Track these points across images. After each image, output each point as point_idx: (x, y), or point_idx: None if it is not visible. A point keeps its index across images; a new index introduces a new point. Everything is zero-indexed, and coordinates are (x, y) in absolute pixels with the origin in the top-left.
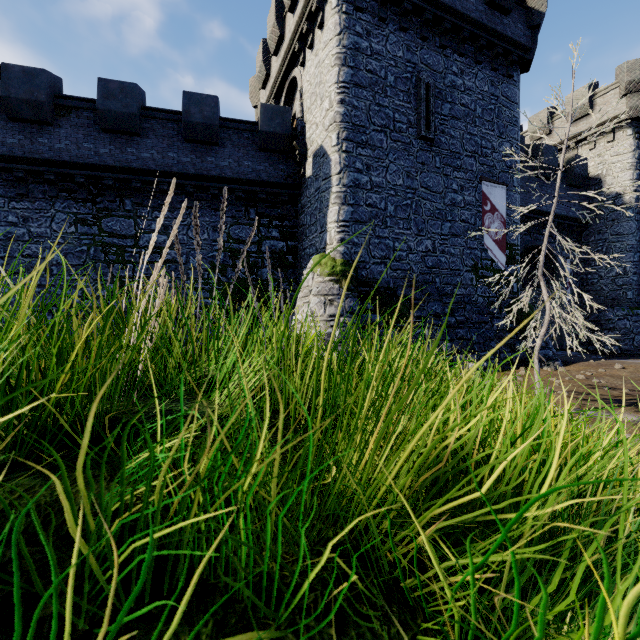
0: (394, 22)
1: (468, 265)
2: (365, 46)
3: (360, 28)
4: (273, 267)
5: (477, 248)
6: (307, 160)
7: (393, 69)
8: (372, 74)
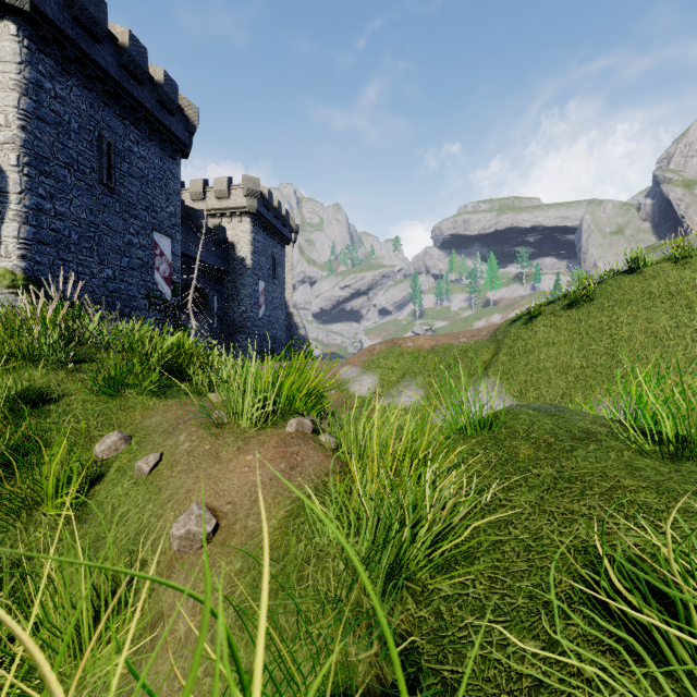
0: (78, 78)
1: (143, 293)
2: (49, 87)
3: (44, 69)
4: None
5: (150, 281)
6: None
7: (77, 118)
8: (56, 115)
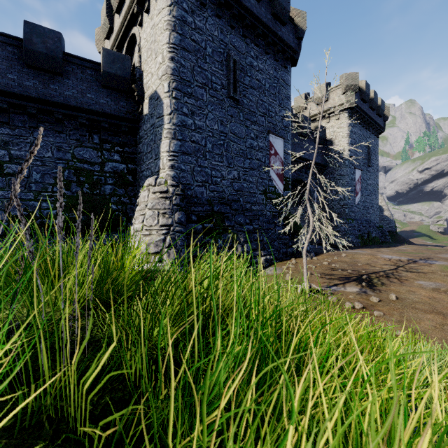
0: (212, 9)
1: (261, 190)
2: (190, 21)
3: (186, 6)
4: (115, 184)
5: (266, 178)
6: (144, 101)
7: (211, 43)
8: (195, 43)
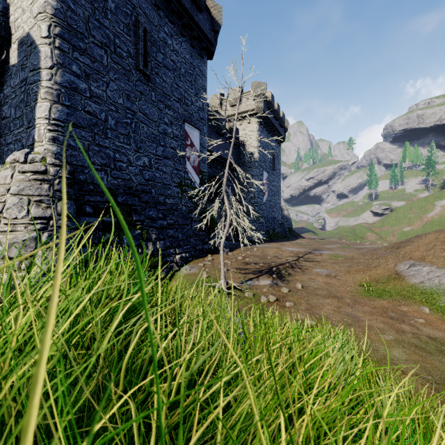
0: None
1: (176, 182)
2: None
3: None
4: None
5: (182, 170)
6: (11, 46)
7: None
8: None
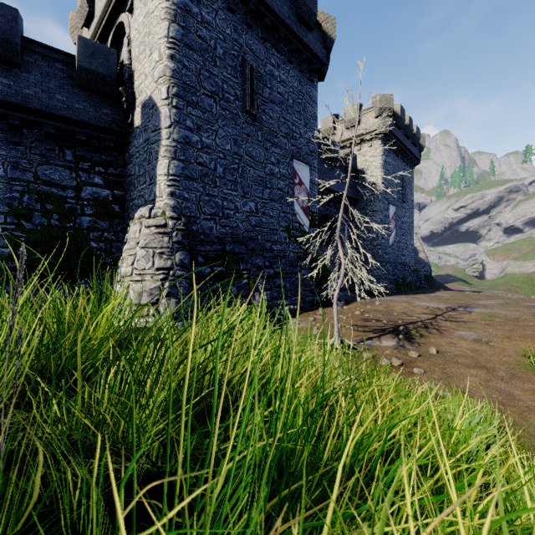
0: (223, 0)
1: (283, 226)
2: (196, 11)
3: None
4: (96, 216)
5: (289, 212)
6: (135, 109)
7: (222, 43)
8: (202, 40)
